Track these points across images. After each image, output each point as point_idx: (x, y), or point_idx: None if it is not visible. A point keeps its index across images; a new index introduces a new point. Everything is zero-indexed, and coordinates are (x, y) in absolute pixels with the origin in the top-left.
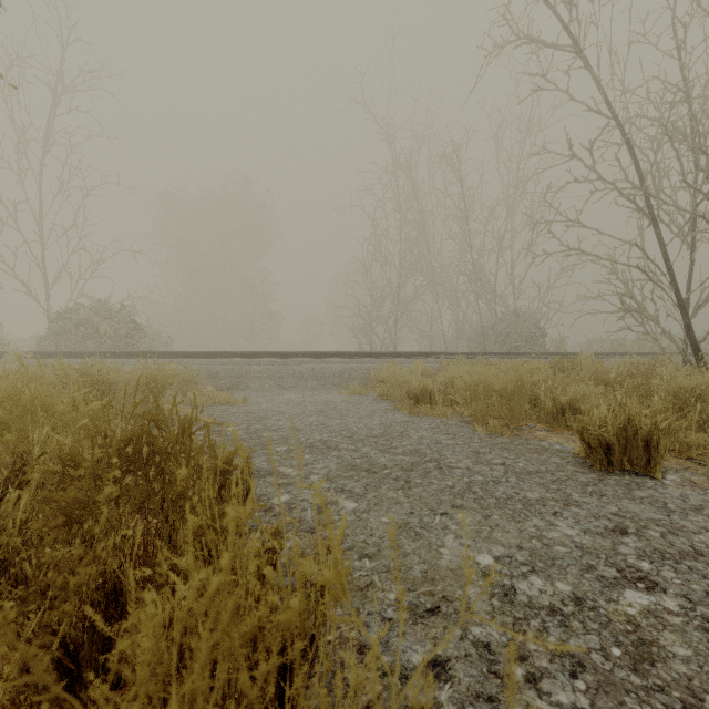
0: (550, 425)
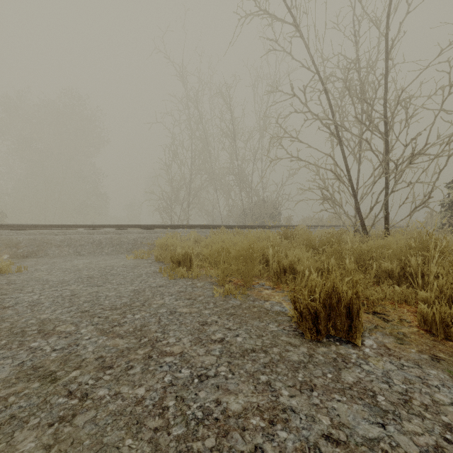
0: (274, 284)
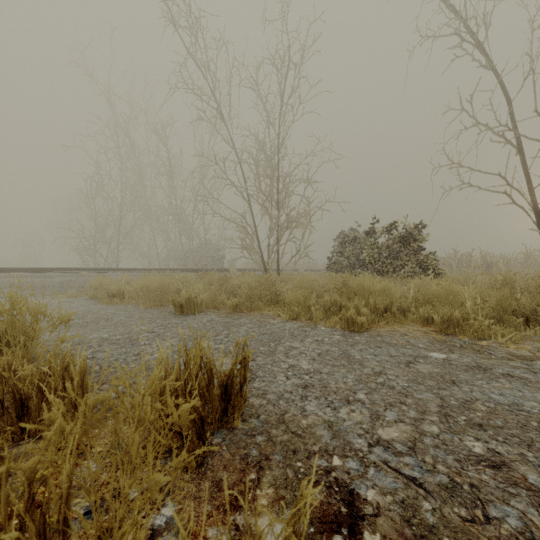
0: None
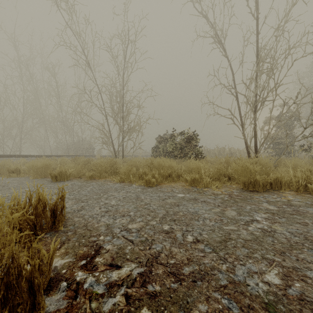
0: None
